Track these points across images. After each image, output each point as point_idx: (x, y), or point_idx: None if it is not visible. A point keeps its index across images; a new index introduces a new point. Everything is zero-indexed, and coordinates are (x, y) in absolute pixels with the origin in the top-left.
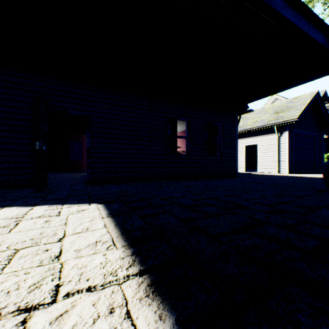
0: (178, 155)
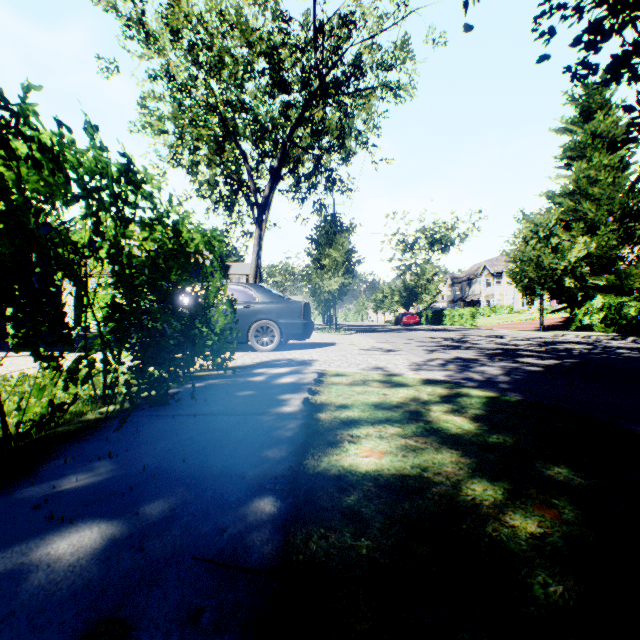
0: None
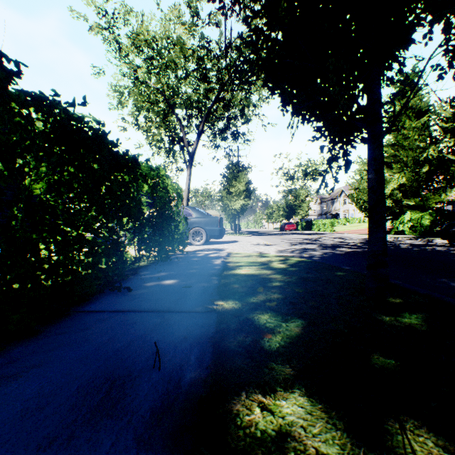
0: None
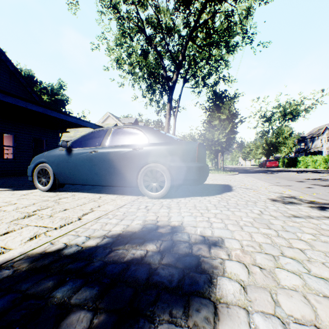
0: (5, 159)
